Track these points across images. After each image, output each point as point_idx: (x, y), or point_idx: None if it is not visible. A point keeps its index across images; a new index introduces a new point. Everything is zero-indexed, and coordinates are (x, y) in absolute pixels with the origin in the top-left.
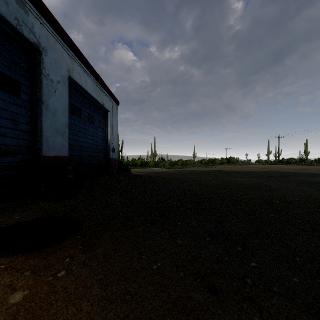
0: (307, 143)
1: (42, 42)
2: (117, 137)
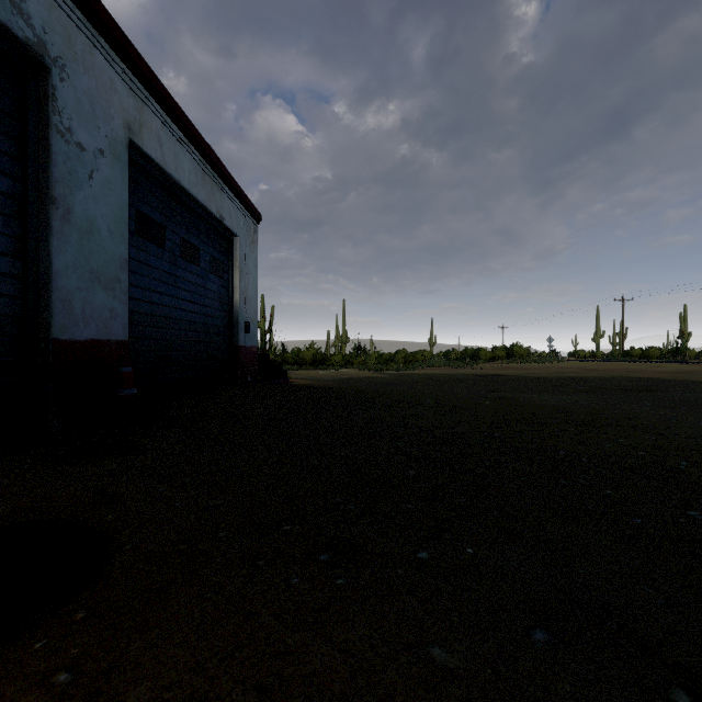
0: (685, 313)
1: (51, 44)
2: (256, 298)
